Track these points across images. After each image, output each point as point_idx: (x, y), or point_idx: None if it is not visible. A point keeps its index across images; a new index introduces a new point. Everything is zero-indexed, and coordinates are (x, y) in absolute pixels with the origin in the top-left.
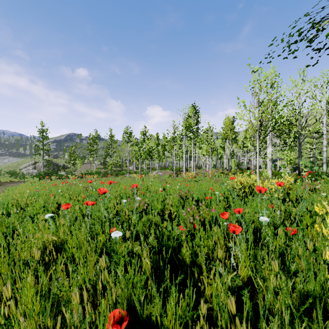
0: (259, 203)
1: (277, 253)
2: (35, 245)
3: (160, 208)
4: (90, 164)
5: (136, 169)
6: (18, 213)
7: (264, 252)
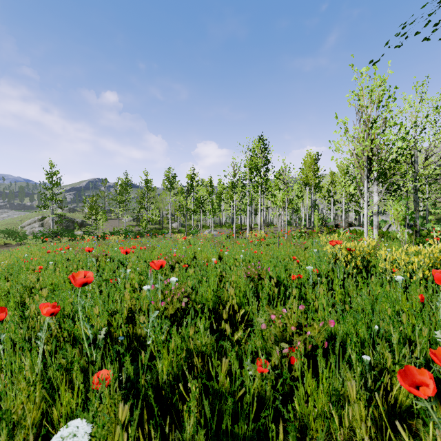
0: None
1: None
2: None
3: (213, 301)
4: (119, 220)
5: (182, 227)
6: None
7: None
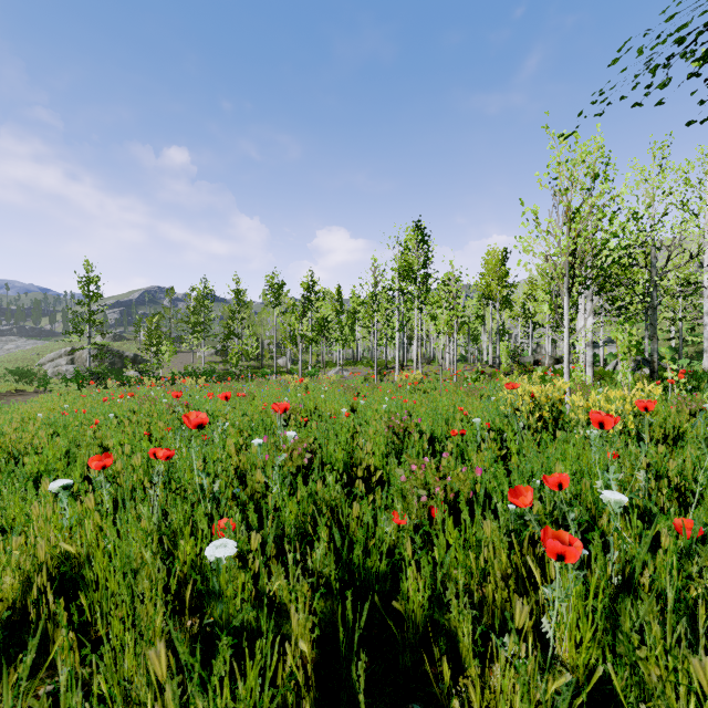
0: (599, 453)
1: (699, 627)
2: (10, 569)
3: (344, 460)
4: (193, 353)
5: (294, 365)
6: (1, 472)
7: (647, 611)
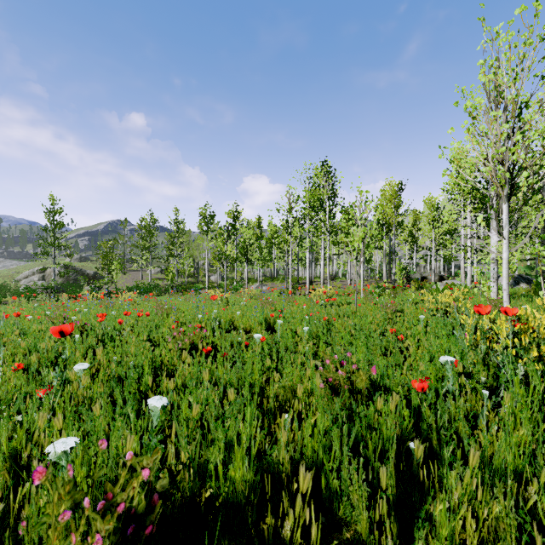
0: None
1: None
2: None
3: (247, 480)
4: (143, 271)
5: (223, 281)
6: None
7: None
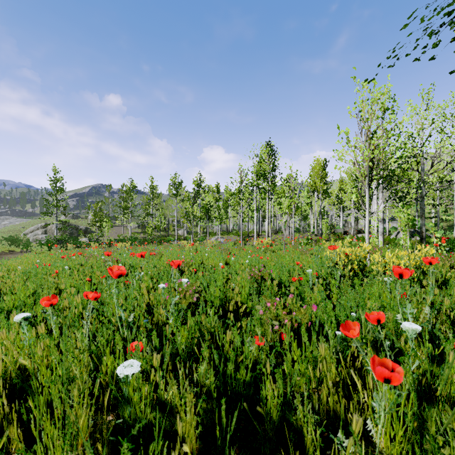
0: (400, 295)
1: None
2: None
3: (220, 298)
4: (124, 227)
5: (188, 234)
6: None
7: (450, 419)
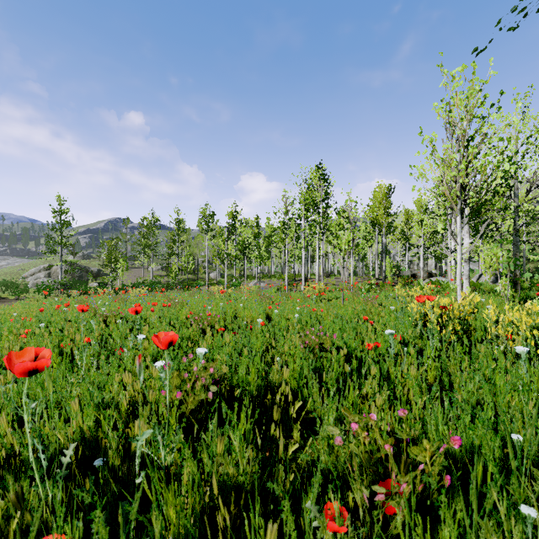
0: None
1: None
2: None
3: (257, 384)
4: (144, 268)
5: (222, 278)
6: None
7: None
